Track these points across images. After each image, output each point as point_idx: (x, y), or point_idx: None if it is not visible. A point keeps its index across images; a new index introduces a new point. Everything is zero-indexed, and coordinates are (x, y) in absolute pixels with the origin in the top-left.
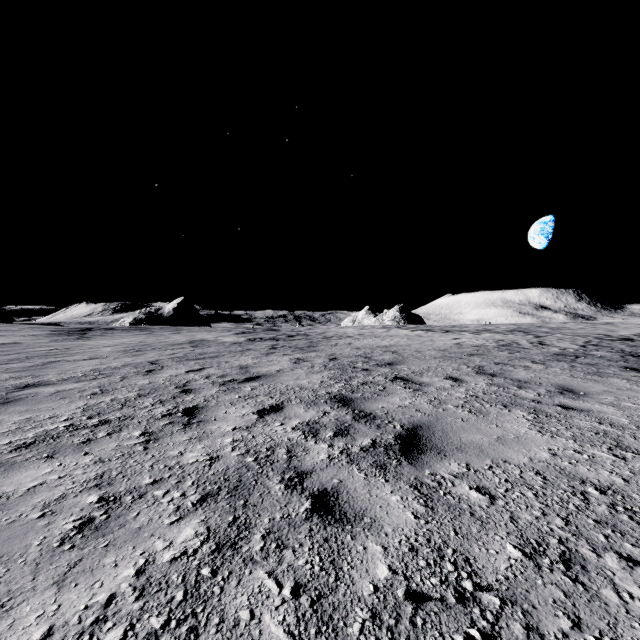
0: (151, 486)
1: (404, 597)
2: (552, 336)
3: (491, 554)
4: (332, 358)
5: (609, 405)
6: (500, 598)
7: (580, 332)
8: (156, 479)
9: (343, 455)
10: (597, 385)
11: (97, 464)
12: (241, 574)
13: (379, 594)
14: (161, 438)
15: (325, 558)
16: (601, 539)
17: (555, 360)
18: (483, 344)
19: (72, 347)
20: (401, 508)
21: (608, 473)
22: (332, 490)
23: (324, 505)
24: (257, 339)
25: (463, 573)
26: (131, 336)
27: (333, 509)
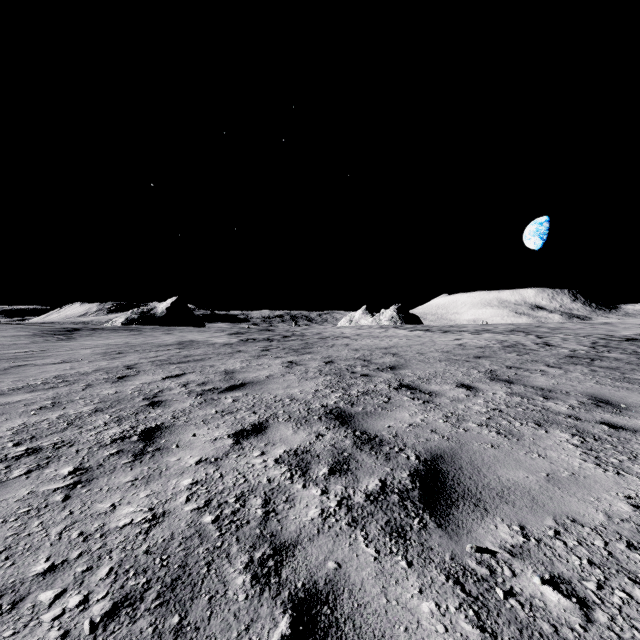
0: (40, 580)
1: None
2: (555, 336)
3: None
4: (328, 361)
5: None
6: None
7: (581, 332)
8: (55, 563)
9: (342, 509)
10: (633, 394)
11: None
12: None
13: None
14: (95, 479)
15: None
16: None
17: (570, 363)
18: (487, 345)
19: (50, 349)
20: (441, 634)
21: None
22: (326, 587)
23: (312, 627)
24: (250, 340)
25: None
26: (119, 337)
27: (327, 638)
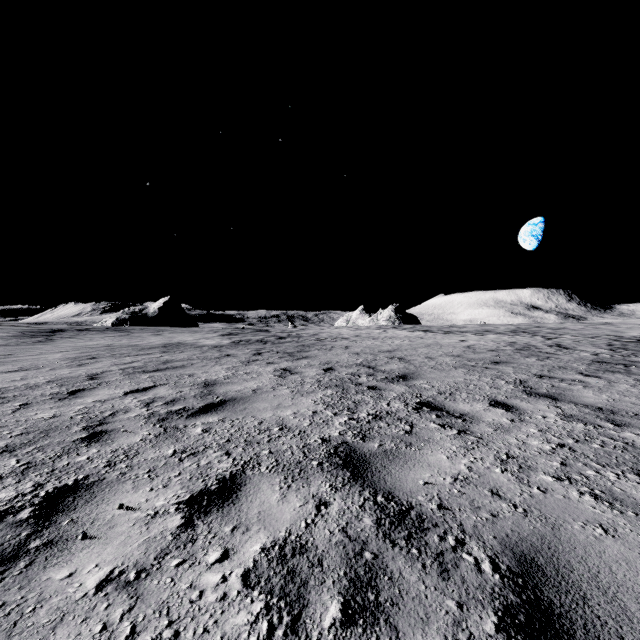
0: None
1: None
2: (563, 337)
3: None
4: (327, 368)
5: None
6: None
7: (587, 333)
8: None
9: None
10: None
11: None
12: None
13: None
14: None
15: None
16: None
17: (606, 370)
18: (498, 348)
19: (17, 353)
20: None
21: None
22: None
23: None
24: (242, 342)
25: None
26: (103, 338)
27: None
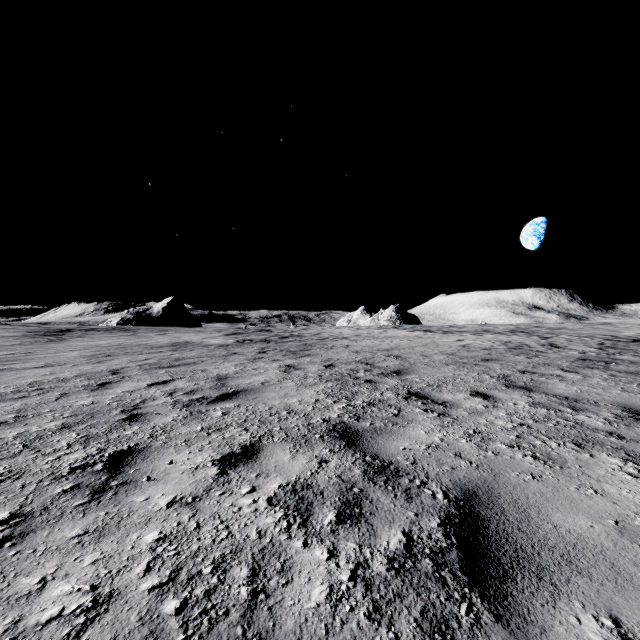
0: None
1: None
2: (558, 337)
3: None
4: (328, 365)
5: None
6: None
7: (583, 333)
8: None
9: (358, 587)
10: None
11: None
12: None
13: None
14: (32, 532)
15: None
16: None
17: (586, 367)
18: (492, 346)
19: (35, 351)
20: None
21: None
22: None
23: None
24: (247, 341)
25: None
26: (111, 337)
27: None
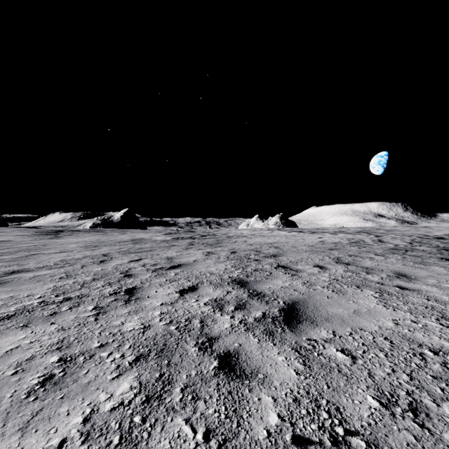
0: (99, 349)
1: (291, 441)
2: (387, 236)
3: (356, 404)
4: (233, 251)
5: (433, 286)
6: (365, 441)
7: (407, 233)
8: (103, 343)
9: (242, 324)
10: (423, 271)
11: (59, 331)
12: (164, 421)
13: (271, 438)
14: (108, 311)
15: (229, 408)
16: (438, 391)
17: (391, 253)
18: (339, 241)
19: (48, 244)
20: (286, 366)
21: (438, 338)
22: (234, 352)
23: (228, 364)
24: (179, 238)
25: (335, 420)
26: (90, 236)
27: (235, 367)
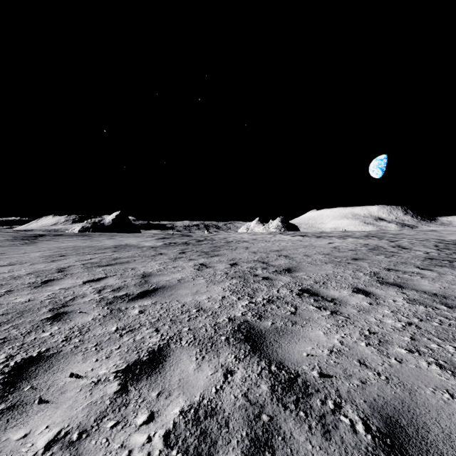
0: None
1: None
2: (402, 241)
3: None
4: (233, 263)
5: None
6: None
7: (418, 237)
8: None
9: None
10: None
11: None
12: None
13: None
14: None
15: None
16: None
17: (436, 265)
18: (356, 248)
19: (8, 252)
20: None
21: None
22: None
23: None
24: (172, 244)
25: None
26: (71, 241)
27: None
